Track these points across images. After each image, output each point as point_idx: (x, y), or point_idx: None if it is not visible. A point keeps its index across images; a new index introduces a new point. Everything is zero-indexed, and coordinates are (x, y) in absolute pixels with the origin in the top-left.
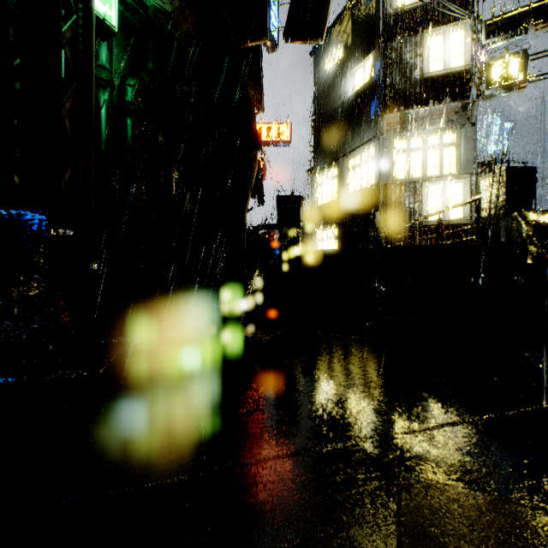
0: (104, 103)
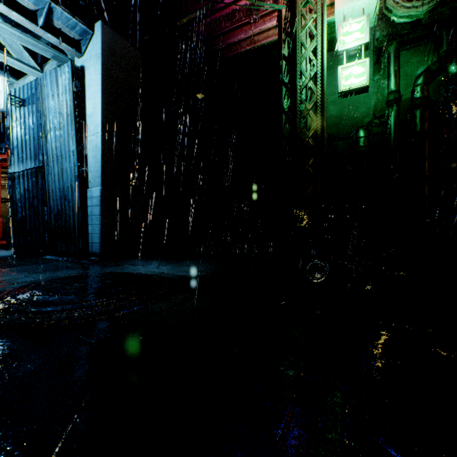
0: (390, 116)
